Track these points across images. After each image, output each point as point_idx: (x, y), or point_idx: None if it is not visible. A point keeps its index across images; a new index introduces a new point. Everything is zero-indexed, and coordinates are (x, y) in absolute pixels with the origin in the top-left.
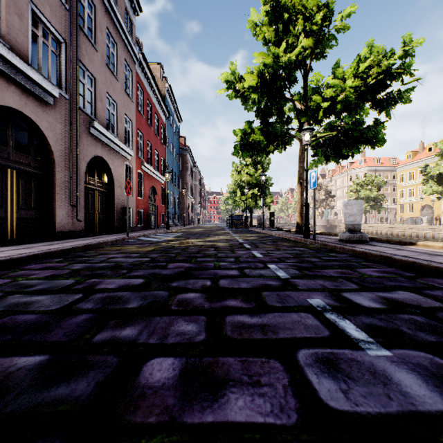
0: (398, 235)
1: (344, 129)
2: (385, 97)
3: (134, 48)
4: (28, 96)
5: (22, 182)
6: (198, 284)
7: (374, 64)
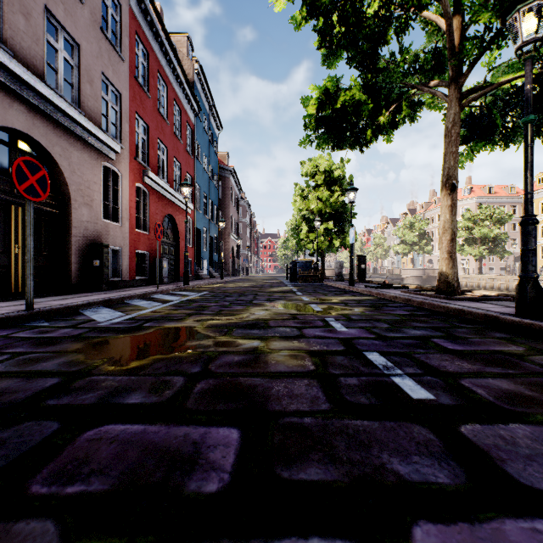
0: None
1: None
2: None
3: None
4: None
5: None
6: None
7: None
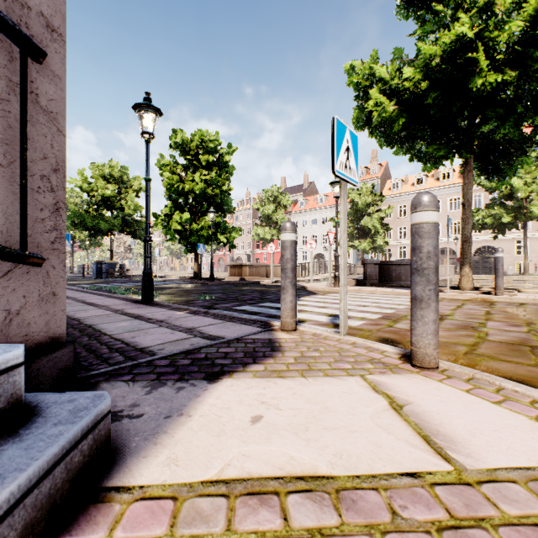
0: None
1: None
2: None
3: None
4: None
5: None
6: None
7: None
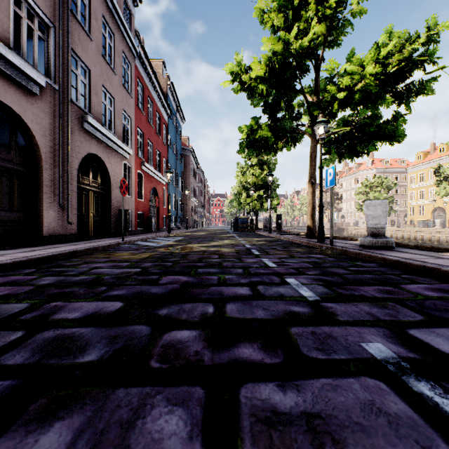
0: (409, 239)
1: (359, 123)
2: (405, 89)
3: (133, 40)
4: (8, 83)
5: (2, 180)
6: (196, 312)
7: (393, 52)
